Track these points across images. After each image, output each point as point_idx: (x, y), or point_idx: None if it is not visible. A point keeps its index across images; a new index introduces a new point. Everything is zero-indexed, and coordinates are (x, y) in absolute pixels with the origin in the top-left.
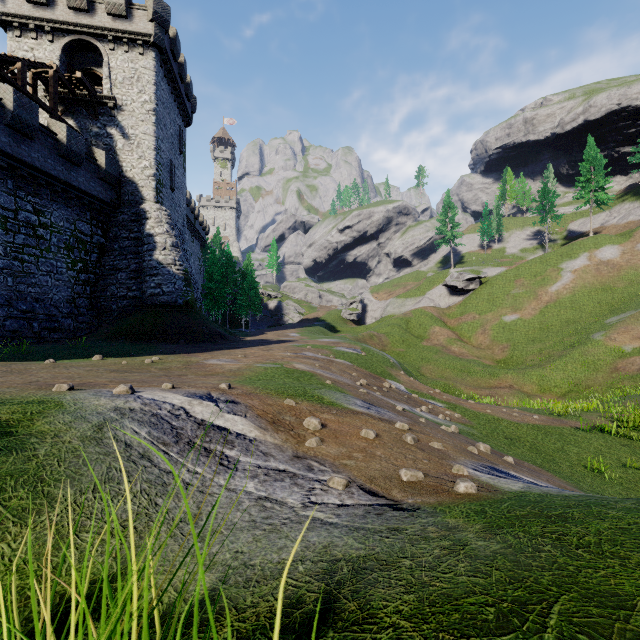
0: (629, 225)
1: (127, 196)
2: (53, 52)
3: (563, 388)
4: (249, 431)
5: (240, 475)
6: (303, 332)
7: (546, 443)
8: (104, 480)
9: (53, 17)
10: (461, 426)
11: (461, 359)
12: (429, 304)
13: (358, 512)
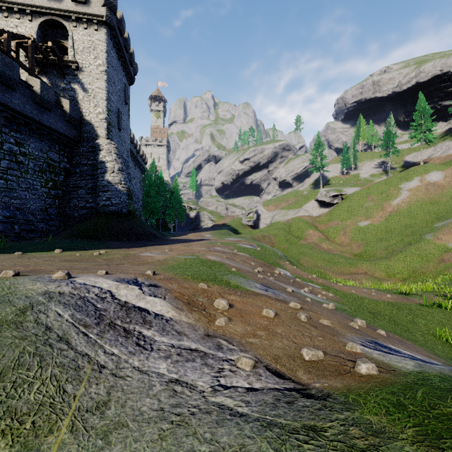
0: (449, 157)
1: (86, 134)
2: (32, 28)
3: (404, 274)
4: (166, 311)
5: (154, 355)
6: (214, 233)
7: (400, 316)
8: (13, 366)
9: (32, 3)
10: (335, 303)
11: (329, 253)
12: (305, 214)
13: (267, 399)
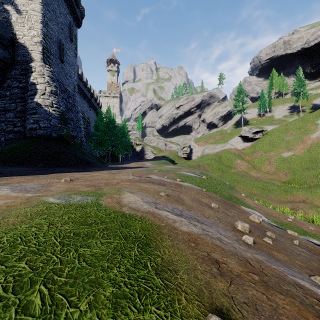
0: None
1: (20, 57)
2: None
3: None
4: None
5: None
6: (154, 163)
7: None
8: None
9: None
10: None
11: (260, 181)
12: (231, 147)
13: None
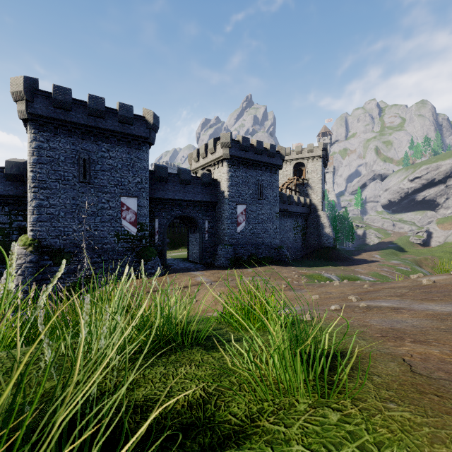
0: None
1: (312, 209)
2: (290, 168)
3: None
4: None
5: None
6: (381, 254)
7: None
8: None
9: (291, 158)
10: None
11: None
12: None
13: None
